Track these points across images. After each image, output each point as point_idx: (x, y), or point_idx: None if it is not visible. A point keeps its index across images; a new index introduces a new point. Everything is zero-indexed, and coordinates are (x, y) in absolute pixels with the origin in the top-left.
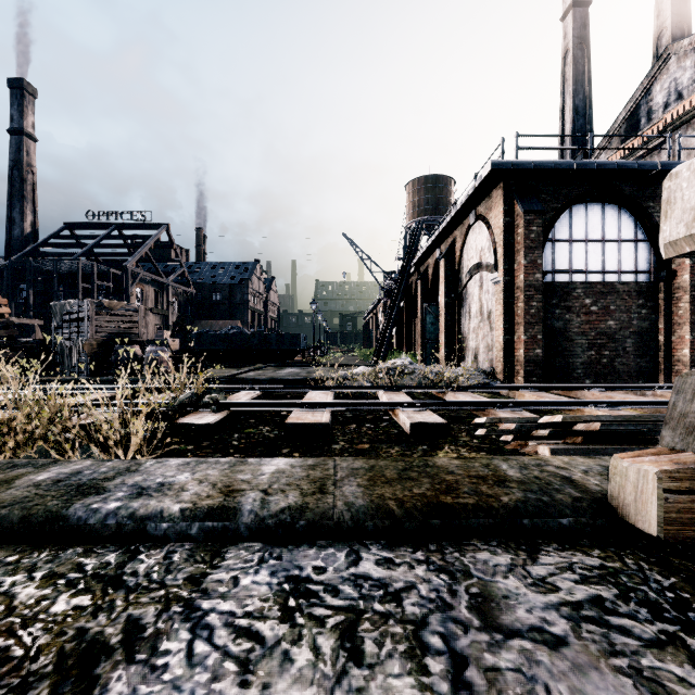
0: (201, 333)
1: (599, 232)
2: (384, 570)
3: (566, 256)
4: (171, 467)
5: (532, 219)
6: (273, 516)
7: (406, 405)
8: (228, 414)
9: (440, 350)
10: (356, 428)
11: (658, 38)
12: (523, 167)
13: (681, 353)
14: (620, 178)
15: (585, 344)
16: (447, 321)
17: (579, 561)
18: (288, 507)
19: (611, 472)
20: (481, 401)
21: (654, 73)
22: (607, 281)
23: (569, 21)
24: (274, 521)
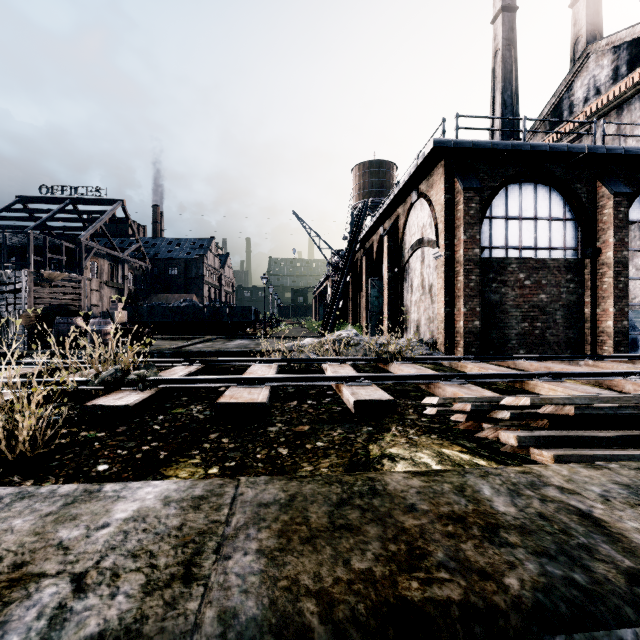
0: (153, 306)
1: (532, 211)
2: None
3: (502, 233)
4: None
5: (471, 196)
6: None
7: (351, 379)
8: (156, 392)
9: (384, 322)
10: (297, 405)
11: (575, 44)
12: (463, 146)
13: (605, 325)
14: (551, 160)
15: (520, 316)
16: (391, 295)
17: None
18: (98, 636)
19: None
20: (427, 374)
21: (575, 70)
22: (539, 257)
23: (499, 24)
24: None
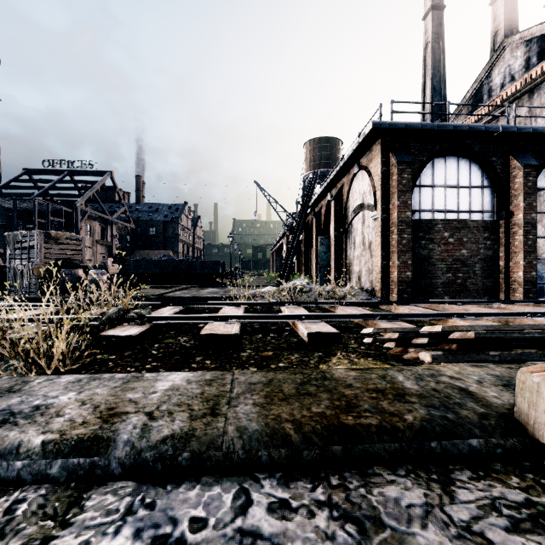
0: (138, 260)
1: (455, 180)
2: (278, 521)
3: (429, 199)
4: (58, 385)
5: (404, 169)
6: (152, 447)
7: (304, 317)
8: (151, 326)
9: (331, 273)
10: (262, 337)
11: (494, 37)
12: (397, 127)
13: (517, 275)
14: (471, 138)
15: (444, 268)
16: (337, 251)
17: (501, 496)
18: (171, 436)
19: (519, 387)
20: (366, 313)
21: (493, 60)
22: (461, 219)
23: (429, 20)
24: (152, 454)
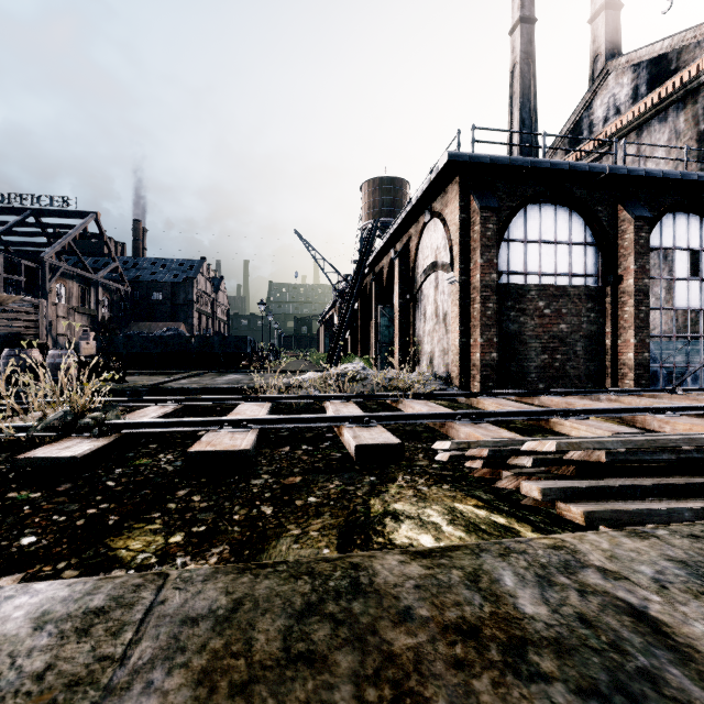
0: (130, 336)
1: (552, 234)
2: None
3: (520, 257)
4: None
5: (489, 216)
6: None
7: (353, 420)
8: (116, 439)
9: (395, 354)
10: (289, 452)
11: (594, 62)
12: (480, 161)
13: (626, 357)
14: (572, 180)
15: (539, 348)
16: (402, 324)
17: None
18: None
19: None
20: (440, 412)
21: (595, 88)
22: (559, 284)
23: (517, 35)
24: None
